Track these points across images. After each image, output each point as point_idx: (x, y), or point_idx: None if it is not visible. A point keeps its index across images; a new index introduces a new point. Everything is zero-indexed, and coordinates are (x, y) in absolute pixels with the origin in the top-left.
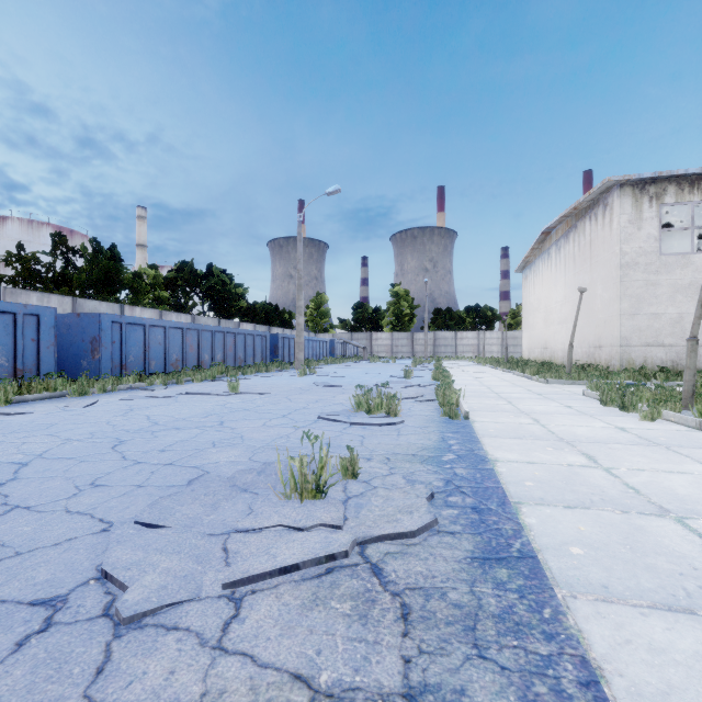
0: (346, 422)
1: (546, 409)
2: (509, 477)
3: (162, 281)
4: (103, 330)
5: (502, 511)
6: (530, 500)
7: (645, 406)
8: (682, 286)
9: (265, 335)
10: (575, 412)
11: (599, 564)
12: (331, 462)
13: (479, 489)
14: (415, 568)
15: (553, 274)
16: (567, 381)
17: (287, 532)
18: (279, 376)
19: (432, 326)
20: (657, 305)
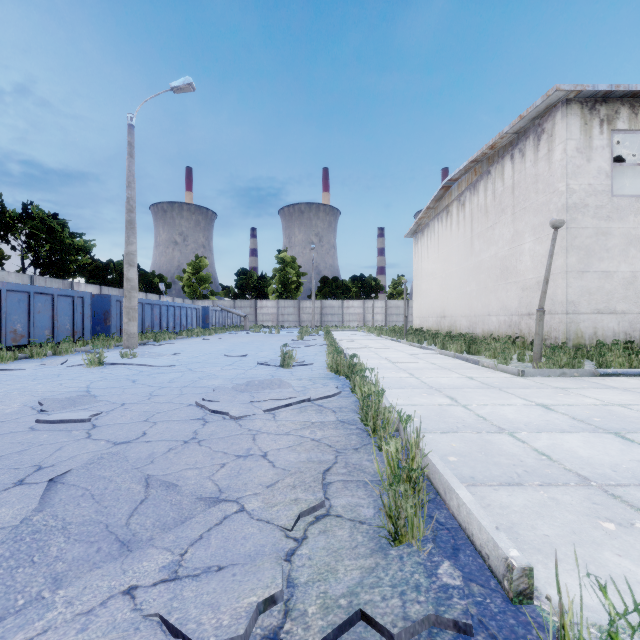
0: None
1: None
2: None
3: None
4: None
5: None
6: None
7: None
8: (636, 237)
9: (82, 296)
10: None
11: None
12: None
13: None
14: None
15: (454, 234)
16: (554, 370)
17: None
18: (44, 368)
19: (319, 294)
20: (609, 260)
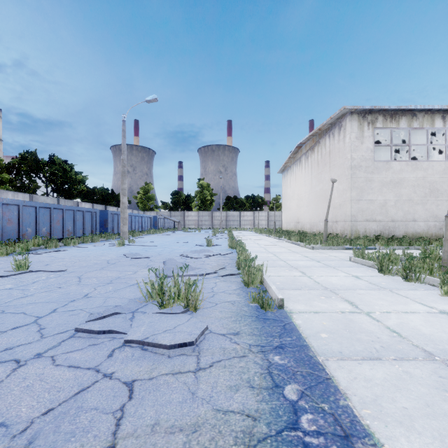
0: (121, 333)
1: (343, 282)
2: None
3: (4, 165)
4: None
5: None
6: None
7: (428, 277)
8: (386, 182)
9: (95, 211)
10: (372, 286)
11: None
12: None
13: None
14: None
15: (303, 174)
16: (326, 247)
17: None
18: (99, 247)
19: (225, 207)
20: (372, 194)
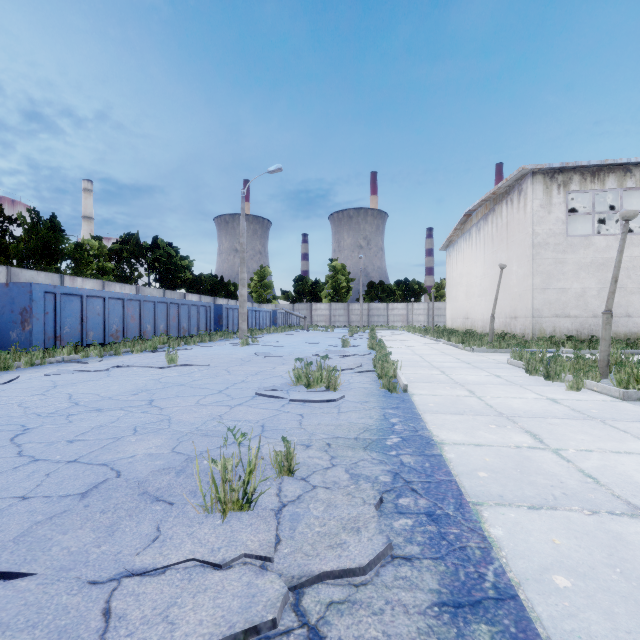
0: (284, 398)
1: (478, 379)
2: (460, 466)
3: (107, 252)
4: (34, 301)
5: (462, 518)
6: (489, 499)
7: (568, 375)
8: (585, 264)
9: (210, 305)
10: (505, 382)
11: (595, 605)
12: (266, 451)
13: (431, 485)
14: (368, 633)
15: (473, 252)
16: (490, 349)
17: (200, 571)
18: (221, 346)
19: (366, 298)
20: (564, 281)
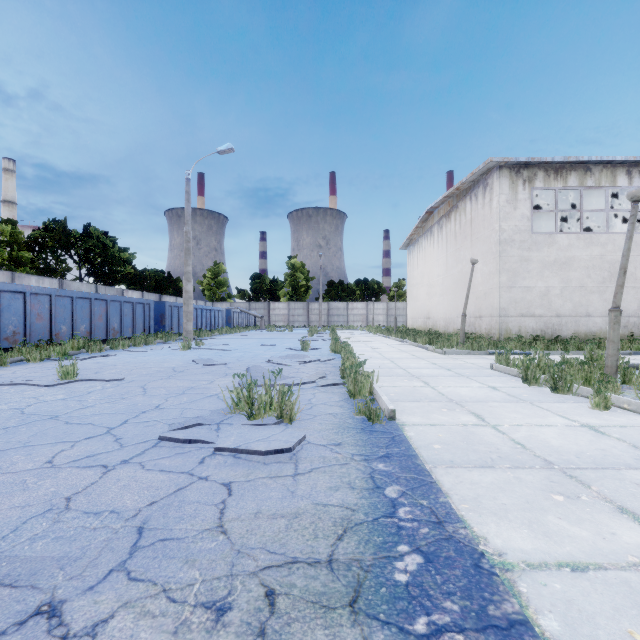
0: (208, 443)
1: (474, 394)
2: None
3: (23, 239)
4: None
5: None
6: None
7: (581, 387)
8: (549, 263)
9: (149, 303)
10: (509, 398)
11: None
12: None
13: None
14: None
15: (435, 250)
16: (463, 351)
17: None
18: (156, 351)
19: (326, 297)
20: (529, 279)
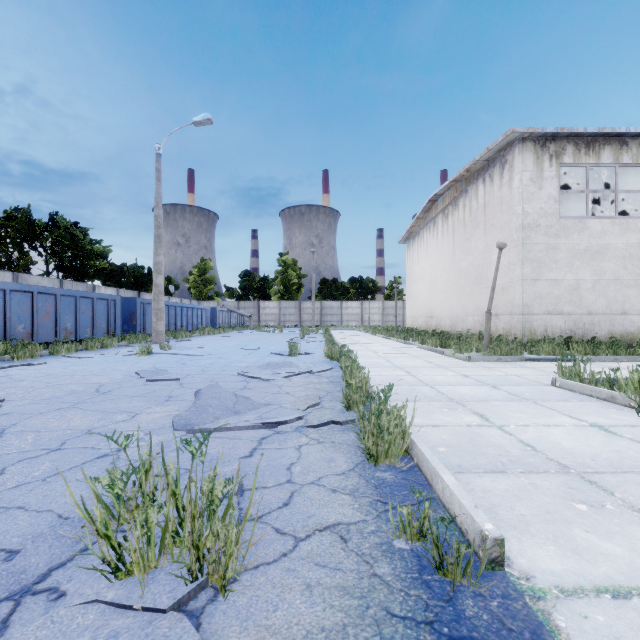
0: None
1: (587, 445)
2: None
3: None
4: None
5: None
6: None
7: None
8: (579, 252)
9: (114, 299)
10: None
11: None
12: None
13: None
14: None
15: (439, 242)
16: (492, 357)
17: None
18: (107, 356)
19: (319, 295)
20: (557, 271)
